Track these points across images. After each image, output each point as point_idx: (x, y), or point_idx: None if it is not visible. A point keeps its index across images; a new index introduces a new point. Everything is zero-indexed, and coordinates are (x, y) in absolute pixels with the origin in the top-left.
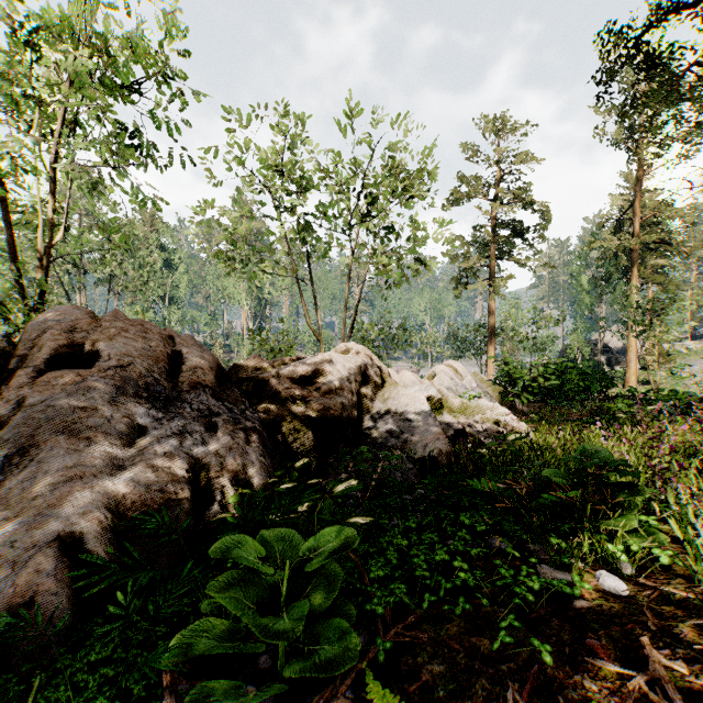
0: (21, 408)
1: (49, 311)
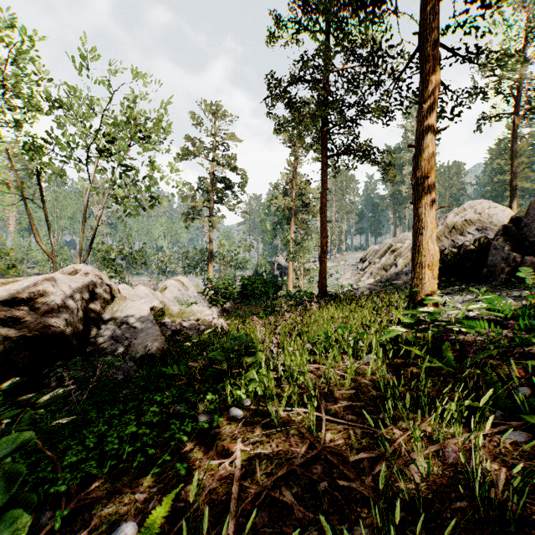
0: None
1: None
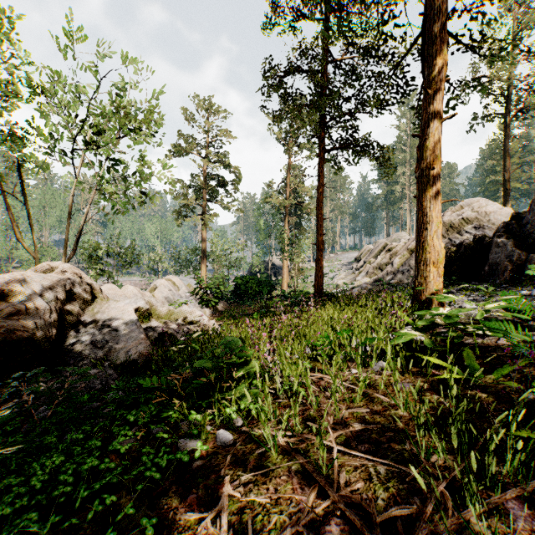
0: None
1: None
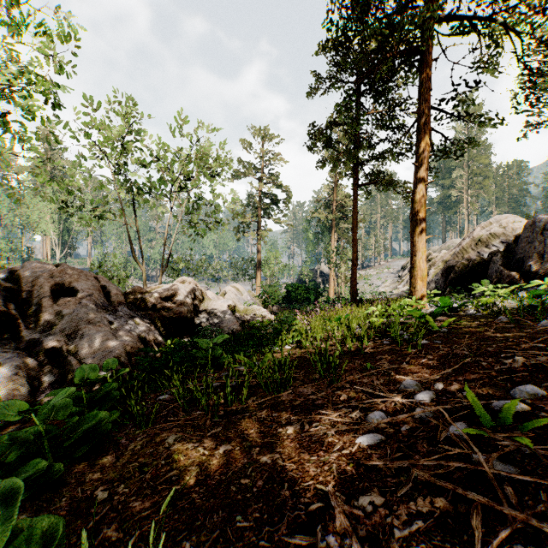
0: (60, 315)
1: (32, 265)
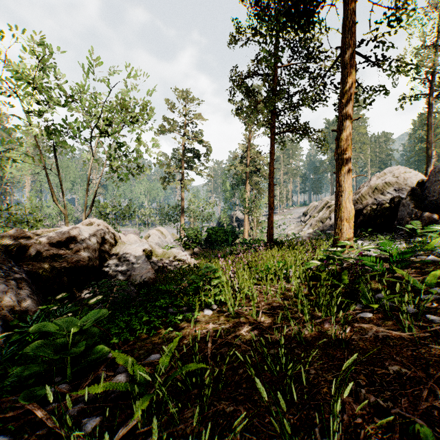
0: None
1: None
